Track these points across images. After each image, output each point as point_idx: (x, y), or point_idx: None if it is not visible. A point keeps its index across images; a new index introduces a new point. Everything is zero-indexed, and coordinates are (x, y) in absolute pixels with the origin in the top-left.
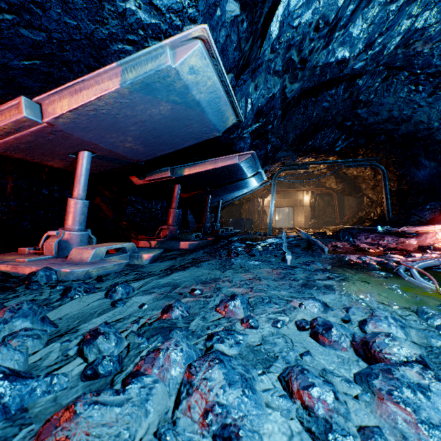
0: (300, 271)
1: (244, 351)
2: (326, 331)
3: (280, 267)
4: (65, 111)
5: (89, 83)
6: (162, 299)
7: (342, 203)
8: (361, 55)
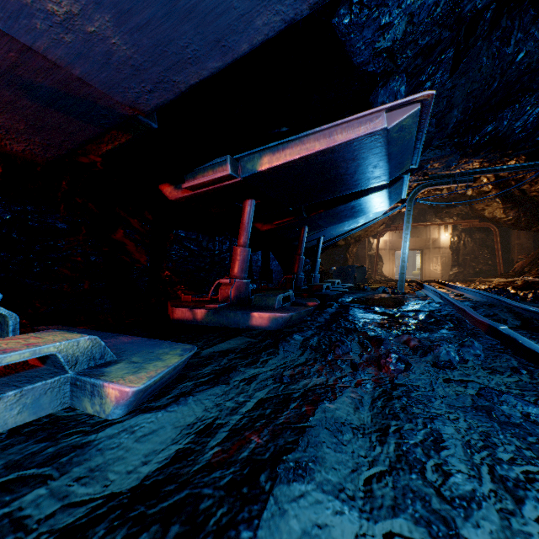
0: None
1: None
2: None
3: None
4: None
5: None
6: None
7: (505, 243)
8: None
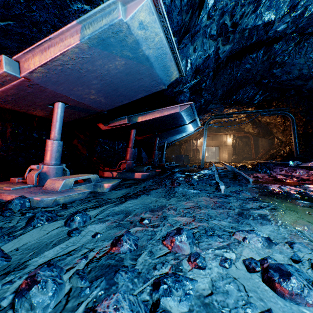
0: (233, 199)
1: (195, 306)
2: (284, 280)
3: (216, 196)
4: (37, 66)
5: (55, 41)
6: (114, 228)
7: (256, 143)
8: (285, 17)
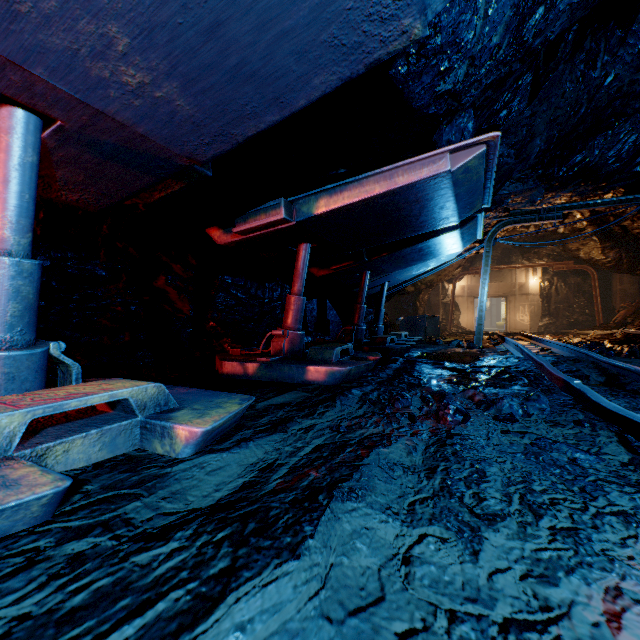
0: None
1: None
2: None
3: None
4: None
5: None
6: None
7: (606, 288)
8: None
